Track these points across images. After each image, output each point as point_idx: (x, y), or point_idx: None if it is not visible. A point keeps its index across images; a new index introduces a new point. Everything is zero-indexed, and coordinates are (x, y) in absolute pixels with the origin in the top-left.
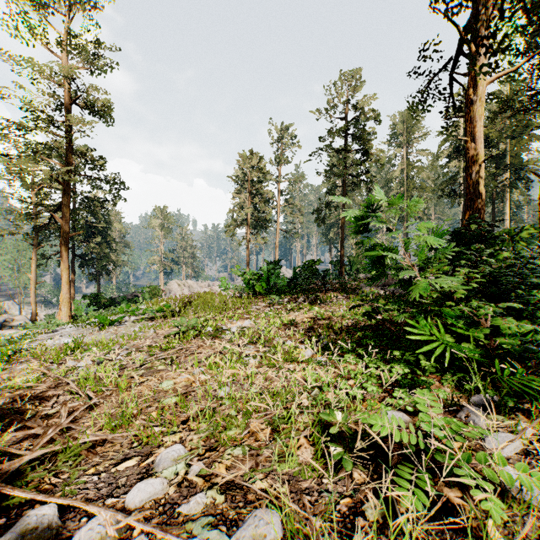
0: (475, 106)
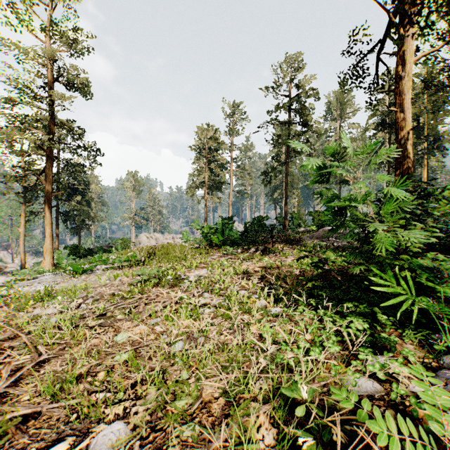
0: (404, 81)
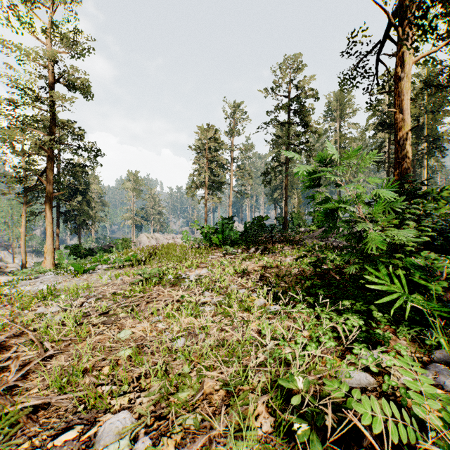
0: (403, 82)
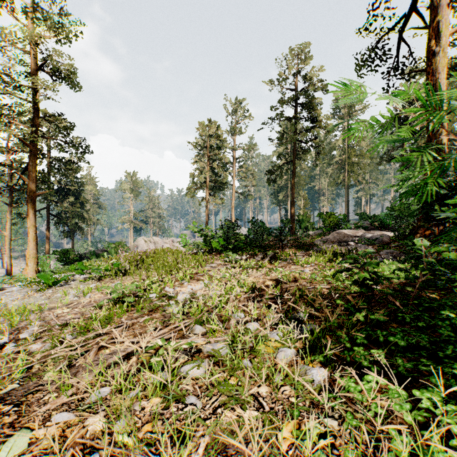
0: (438, 57)
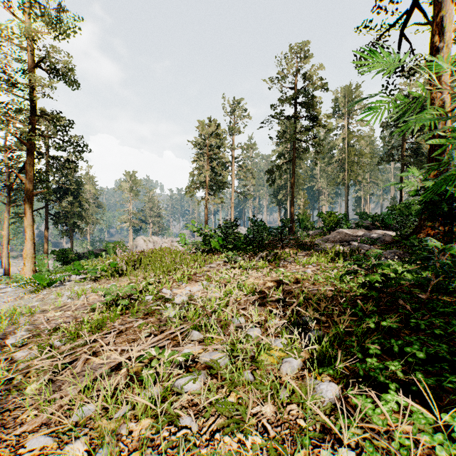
0: (441, 53)
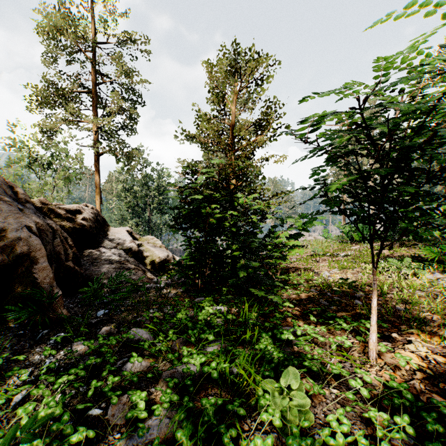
0: None
